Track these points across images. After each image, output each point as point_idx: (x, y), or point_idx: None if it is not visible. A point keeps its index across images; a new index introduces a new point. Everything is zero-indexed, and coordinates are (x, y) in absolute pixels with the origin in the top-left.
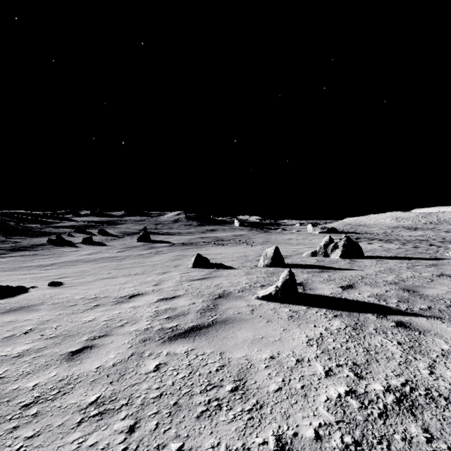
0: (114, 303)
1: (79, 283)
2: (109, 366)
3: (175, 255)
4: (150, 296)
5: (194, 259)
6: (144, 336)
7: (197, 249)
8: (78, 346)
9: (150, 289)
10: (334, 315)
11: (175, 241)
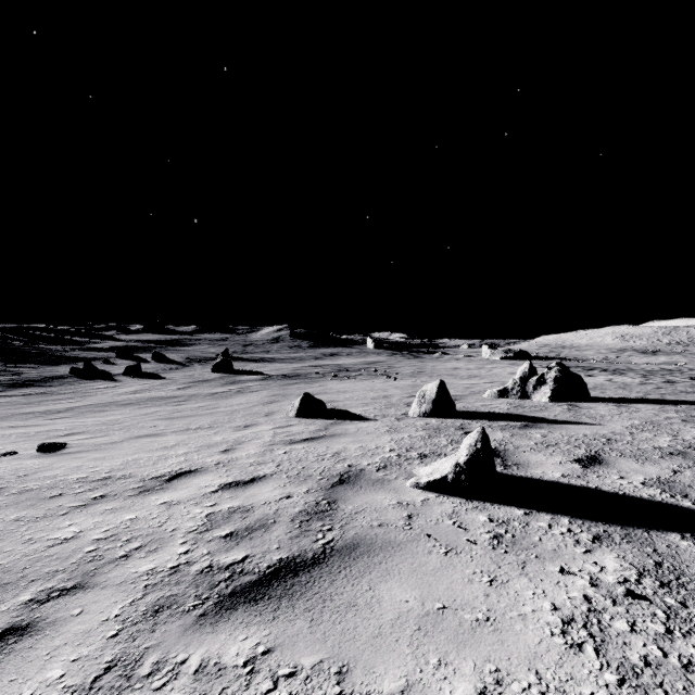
0: (135, 492)
1: (94, 446)
2: None
3: (269, 395)
4: (208, 476)
5: (299, 403)
6: (163, 593)
7: (307, 384)
8: None
9: (213, 460)
10: (593, 535)
11: (271, 371)
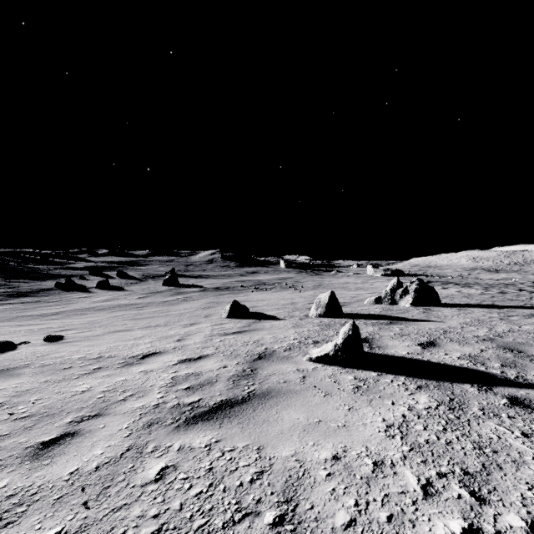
0: (121, 365)
1: (84, 338)
2: (90, 469)
3: (207, 302)
4: (169, 355)
5: (230, 307)
6: (152, 417)
7: (234, 294)
8: (55, 433)
9: (171, 346)
10: (417, 386)
11: (208, 285)
